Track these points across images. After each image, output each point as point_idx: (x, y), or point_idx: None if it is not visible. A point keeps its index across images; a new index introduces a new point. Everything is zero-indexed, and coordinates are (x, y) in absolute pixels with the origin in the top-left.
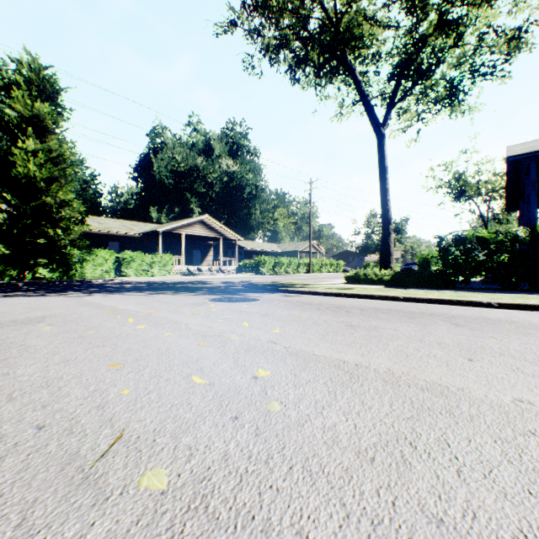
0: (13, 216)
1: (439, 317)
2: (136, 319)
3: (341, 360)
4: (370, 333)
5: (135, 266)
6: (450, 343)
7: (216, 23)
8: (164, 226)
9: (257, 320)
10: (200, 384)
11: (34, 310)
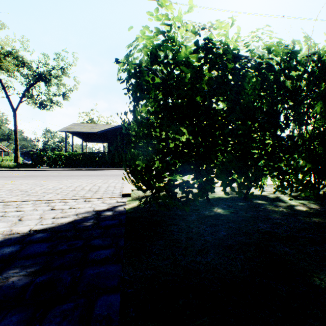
0: None
1: None
2: None
3: None
4: None
5: None
6: None
7: None
8: None
9: None
10: None
11: None
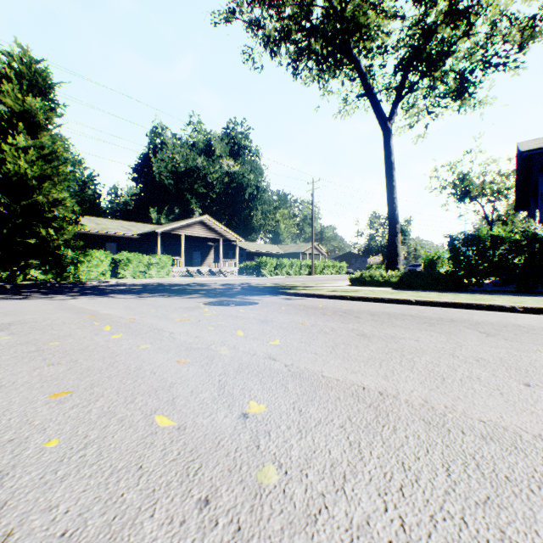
0: (3, 215)
1: (462, 324)
2: (115, 327)
3: (359, 386)
4: (388, 344)
5: (132, 268)
6: (490, 358)
7: (213, 11)
8: (163, 227)
9: (254, 328)
10: (165, 428)
11: (5, 315)
